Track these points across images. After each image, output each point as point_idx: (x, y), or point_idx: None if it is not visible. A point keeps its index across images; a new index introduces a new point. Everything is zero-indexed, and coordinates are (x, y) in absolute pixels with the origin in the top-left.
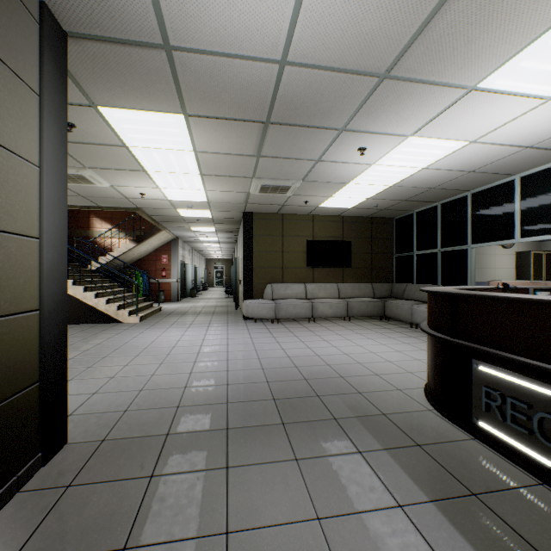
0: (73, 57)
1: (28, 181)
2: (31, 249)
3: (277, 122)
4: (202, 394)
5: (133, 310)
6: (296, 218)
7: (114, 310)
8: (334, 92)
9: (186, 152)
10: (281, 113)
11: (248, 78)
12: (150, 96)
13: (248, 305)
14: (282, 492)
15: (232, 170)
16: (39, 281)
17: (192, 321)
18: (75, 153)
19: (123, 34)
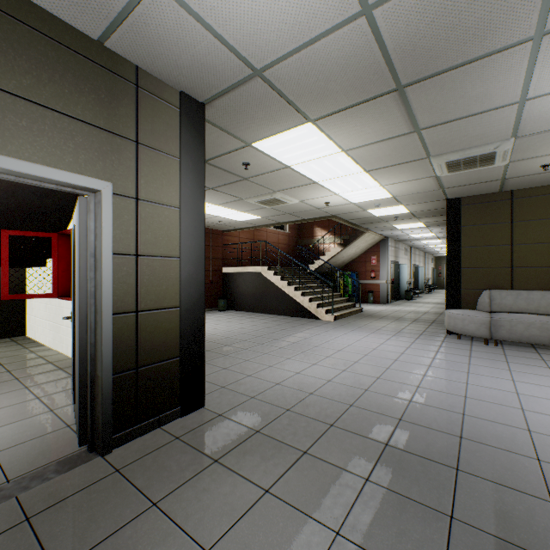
0: (216, 117)
1: (170, 219)
2: (172, 265)
3: (413, 81)
4: (317, 406)
5: (330, 309)
6: (538, 192)
7: (314, 307)
8: None
9: (336, 155)
10: (410, 67)
11: (341, 54)
12: (275, 120)
13: (449, 315)
14: None
15: (397, 157)
16: (179, 287)
17: (381, 326)
18: (262, 183)
19: (227, 83)
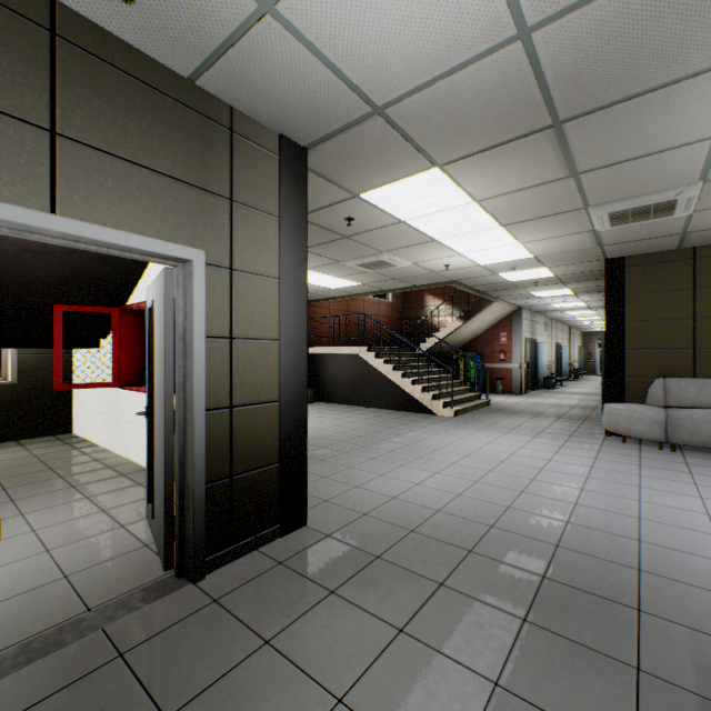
0: (319, 163)
1: (268, 293)
2: (270, 350)
3: (575, 115)
4: (449, 527)
5: (449, 401)
6: None
7: (428, 399)
8: (665, 8)
9: (466, 207)
10: (572, 99)
11: (485, 86)
12: (392, 165)
13: (608, 411)
14: (435, 709)
15: (544, 208)
16: (278, 376)
17: (517, 425)
18: (367, 242)
19: (338, 123)
